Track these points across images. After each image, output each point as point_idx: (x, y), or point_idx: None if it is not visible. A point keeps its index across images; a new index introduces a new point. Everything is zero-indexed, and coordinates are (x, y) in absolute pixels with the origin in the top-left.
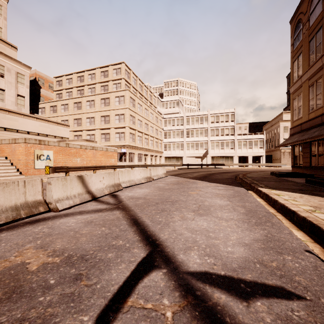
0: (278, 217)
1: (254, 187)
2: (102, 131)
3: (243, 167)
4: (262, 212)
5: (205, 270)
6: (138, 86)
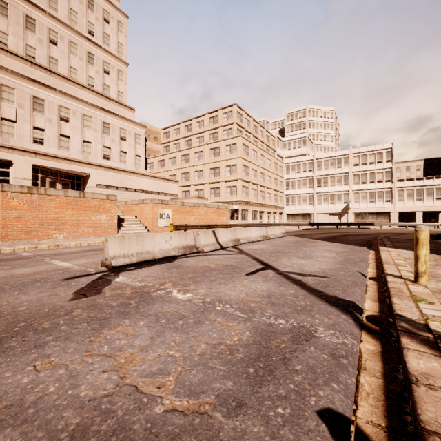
0: (370, 264)
1: (378, 246)
2: (211, 185)
3: (405, 228)
4: (357, 260)
5: (292, 271)
6: (252, 128)
